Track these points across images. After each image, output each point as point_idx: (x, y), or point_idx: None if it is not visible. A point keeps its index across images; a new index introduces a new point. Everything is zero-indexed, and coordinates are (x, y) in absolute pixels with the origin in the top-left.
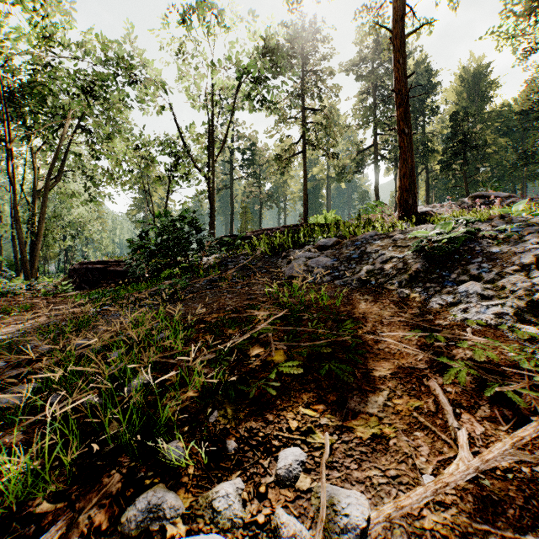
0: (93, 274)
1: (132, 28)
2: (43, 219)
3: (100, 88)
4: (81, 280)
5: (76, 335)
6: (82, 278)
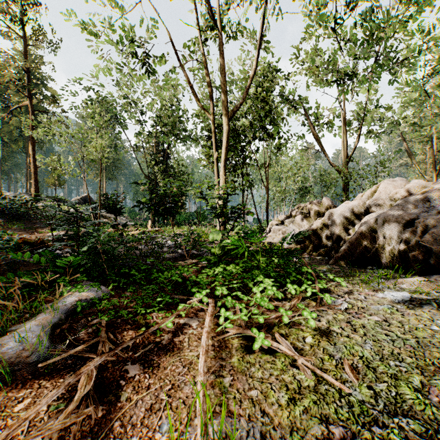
0: None
1: None
2: None
3: None
4: None
5: None
6: None
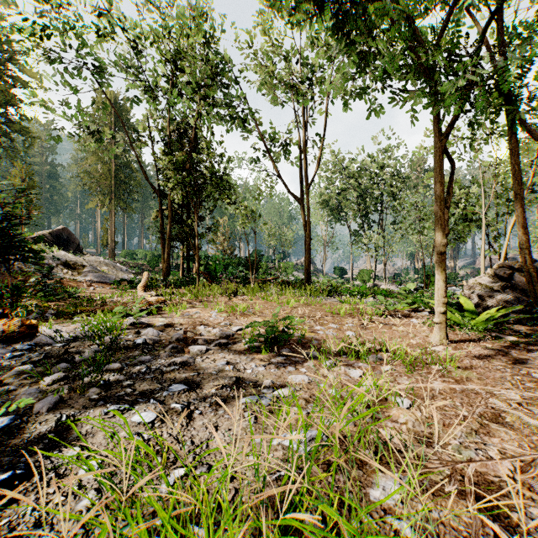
0: None
1: None
2: None
3: None
4: None
5: None
6: None
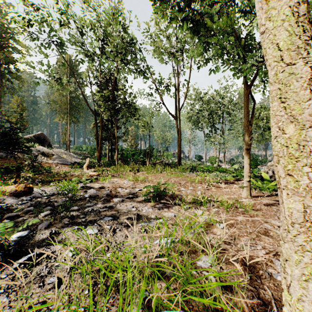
0: None
1: None
2: None
3: None
4: None
5: None
6: None
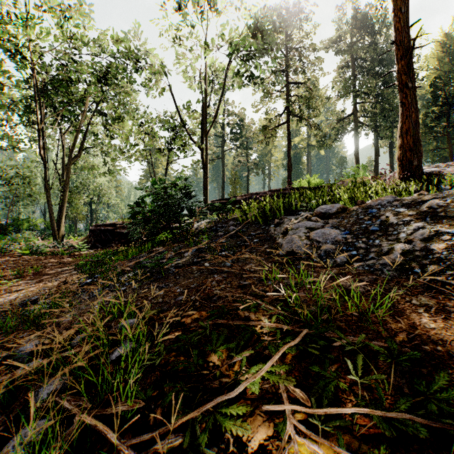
0: (104, 235)
1: (138, 22)
2: (67, 188)
3: (112, 76)
4: (95, 240)
5: (38, 325)
6: (96, 238)
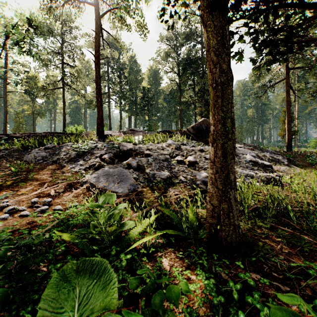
0: None
1: None
2: None
3: None
4: None
5: None
6: None
